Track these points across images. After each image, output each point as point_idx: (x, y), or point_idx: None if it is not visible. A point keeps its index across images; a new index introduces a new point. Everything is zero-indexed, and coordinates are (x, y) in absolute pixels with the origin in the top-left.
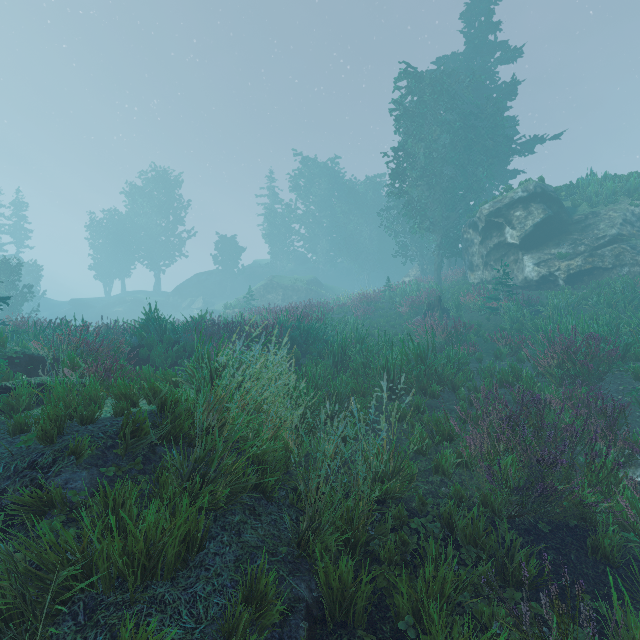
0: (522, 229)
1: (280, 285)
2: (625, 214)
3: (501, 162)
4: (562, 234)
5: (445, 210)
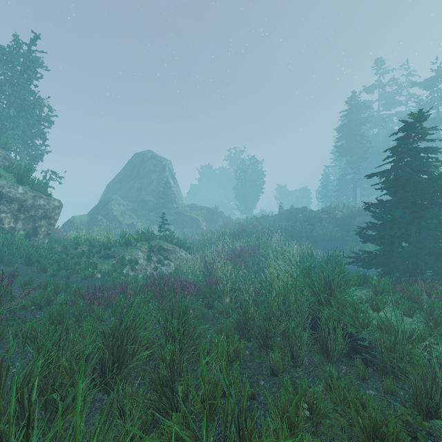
0: None
1: None
2: None
3: None
4: None
5: None
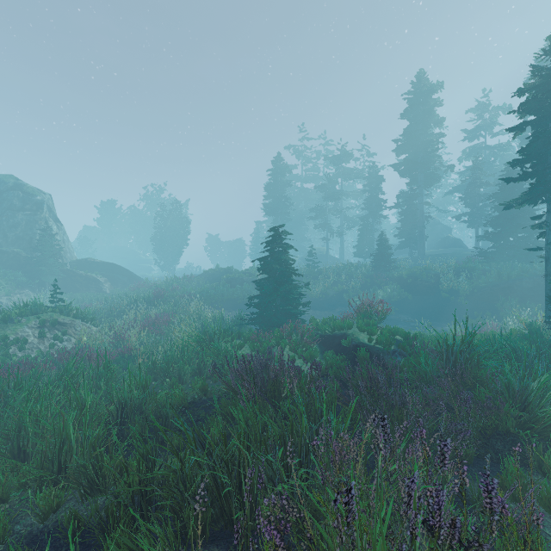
0: None
1: None
2: None
3: None
4: None
5: None
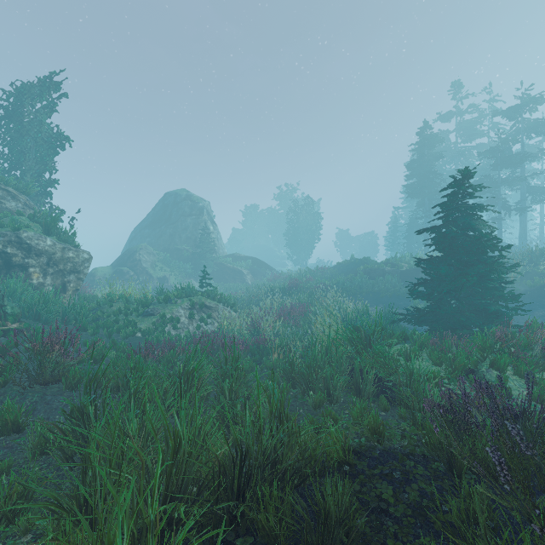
0: None
1: None
2: None
3: None
4: None
5: None
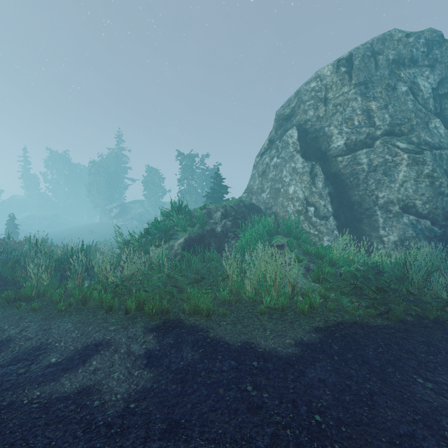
0: (114, 213)
1: (37, 217)
2: (135, 212)
3: (124, 186)
4: (123, 215)
5: (103, 201)
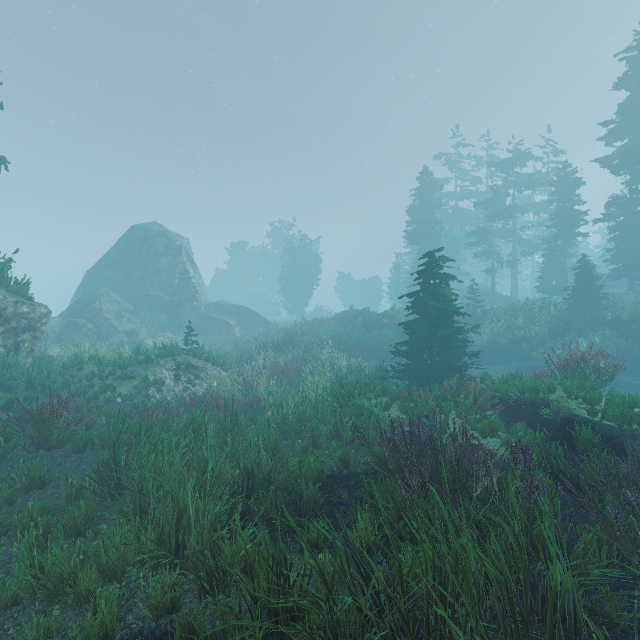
0: None
1: None
2: None
3: None
4: None
5: None
